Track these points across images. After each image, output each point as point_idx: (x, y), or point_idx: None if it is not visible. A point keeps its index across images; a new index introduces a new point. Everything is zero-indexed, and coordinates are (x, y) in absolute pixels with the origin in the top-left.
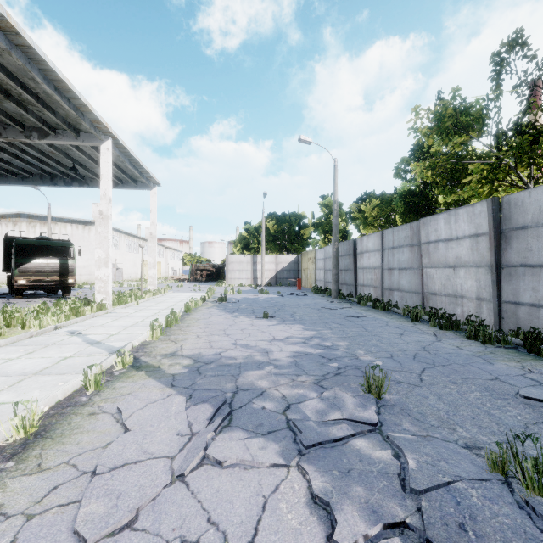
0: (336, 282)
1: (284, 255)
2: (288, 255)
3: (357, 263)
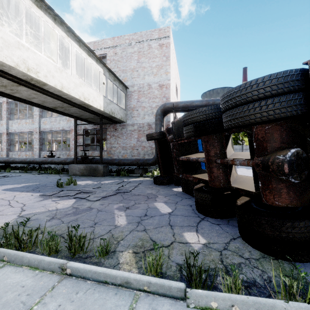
0: None
1: None
2: None
3: None
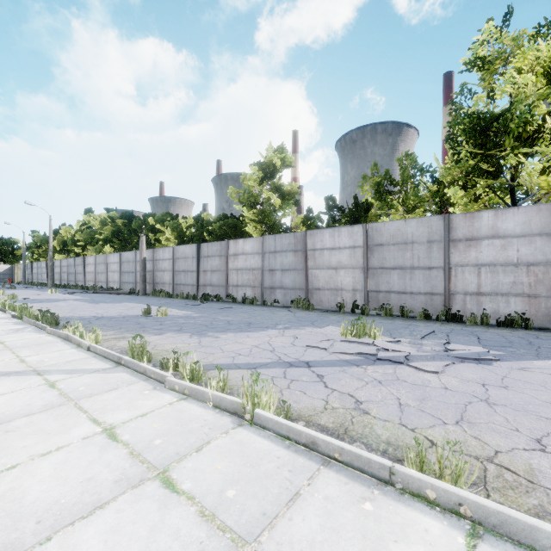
0: (24, 278)
1: (1, 265)
2: (5, 265)
3: (33, 271)
